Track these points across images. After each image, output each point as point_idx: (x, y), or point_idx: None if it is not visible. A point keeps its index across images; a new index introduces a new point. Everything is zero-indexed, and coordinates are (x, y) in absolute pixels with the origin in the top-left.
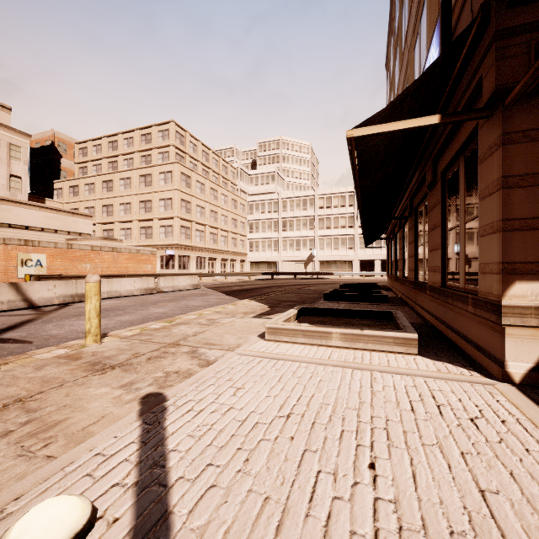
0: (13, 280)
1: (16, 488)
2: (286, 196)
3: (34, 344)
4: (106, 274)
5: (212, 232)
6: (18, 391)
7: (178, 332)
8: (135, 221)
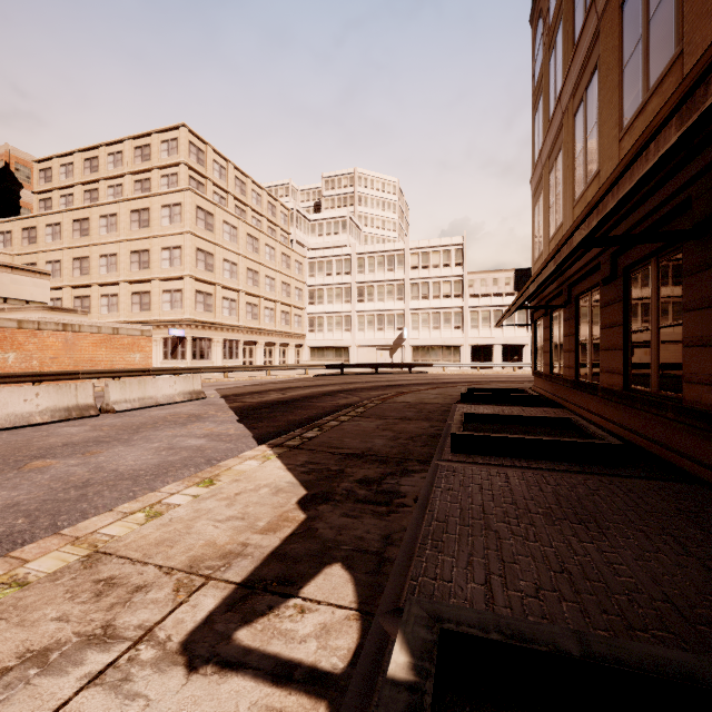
0: None
1: None
2: (363, 251)
3: None
4: (36, 371)
5: (250, 303)
6: None
7: None
8: (123, 284)
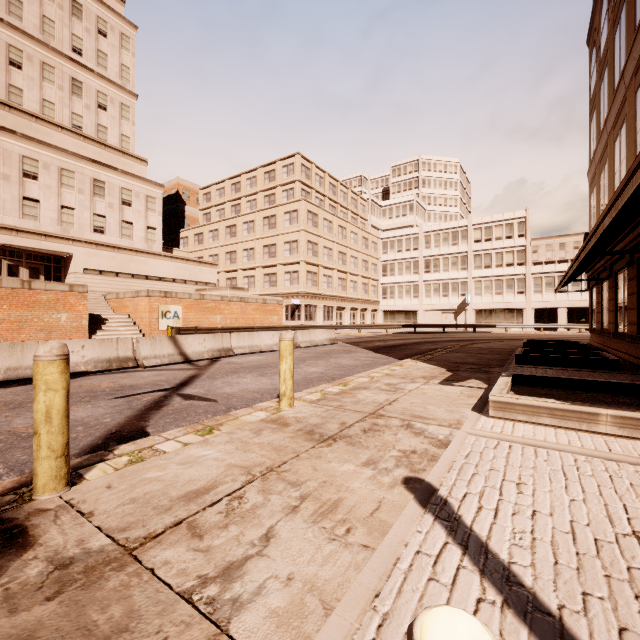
0: (155, 332)
1: (364, 582)
2: (430, 229)
3: (219, 402)
4: (237, 326)
5: (340, 277)
6: (260, 458)
7: (366, 398)
8: (258, 268)
